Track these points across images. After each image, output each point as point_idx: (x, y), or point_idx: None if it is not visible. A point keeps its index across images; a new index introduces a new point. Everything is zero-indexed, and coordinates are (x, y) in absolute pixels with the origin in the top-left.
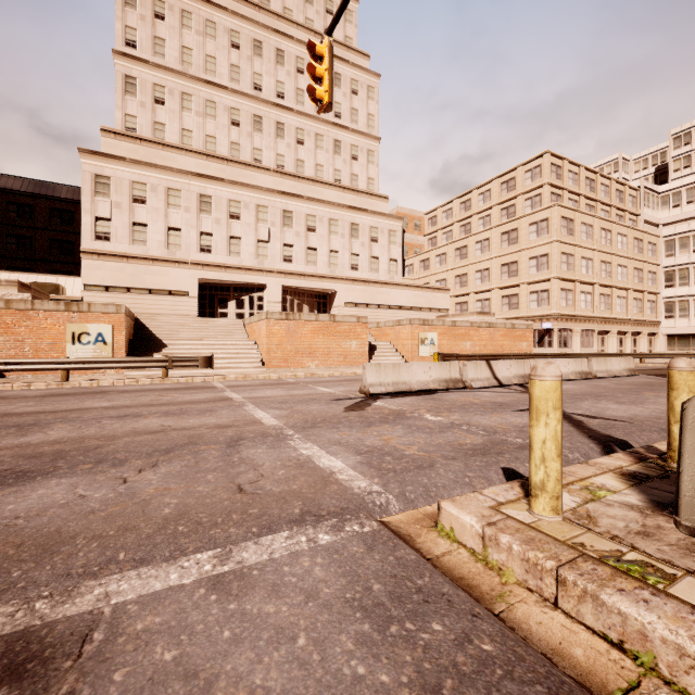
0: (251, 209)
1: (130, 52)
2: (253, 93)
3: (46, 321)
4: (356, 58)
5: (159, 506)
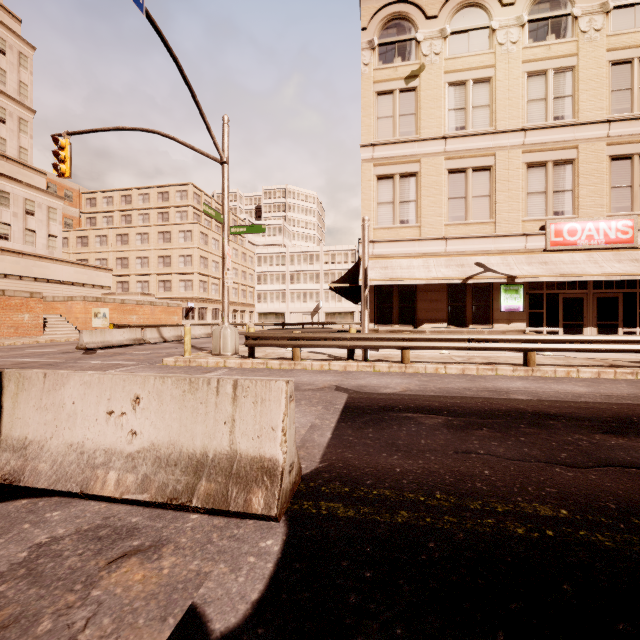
0: None
1: None
2: None
3: None
4: (3, 14)
5: None
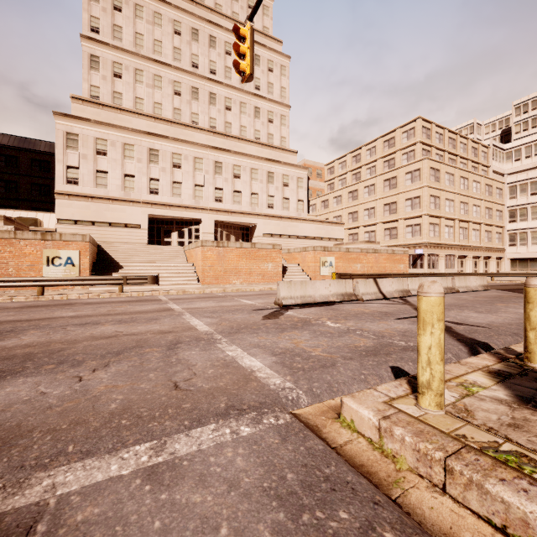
0: (190, 160)
1: (94, 36)
2: (191, 70)
3: (26, 248)
4: (272, 43)
5: (107, 402)
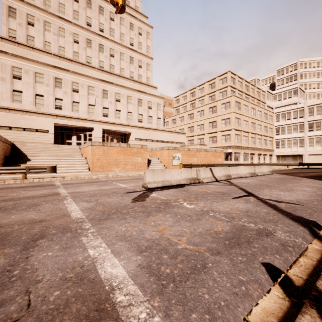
0: (85, 87)
1: None
2: (86, 27)
3: None
4: (141, 17)
5: None
